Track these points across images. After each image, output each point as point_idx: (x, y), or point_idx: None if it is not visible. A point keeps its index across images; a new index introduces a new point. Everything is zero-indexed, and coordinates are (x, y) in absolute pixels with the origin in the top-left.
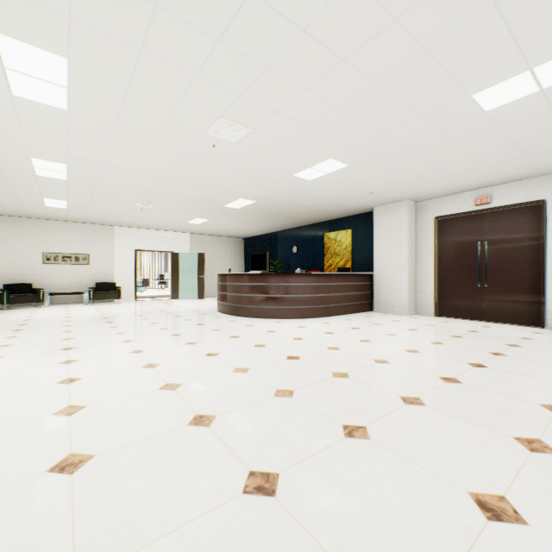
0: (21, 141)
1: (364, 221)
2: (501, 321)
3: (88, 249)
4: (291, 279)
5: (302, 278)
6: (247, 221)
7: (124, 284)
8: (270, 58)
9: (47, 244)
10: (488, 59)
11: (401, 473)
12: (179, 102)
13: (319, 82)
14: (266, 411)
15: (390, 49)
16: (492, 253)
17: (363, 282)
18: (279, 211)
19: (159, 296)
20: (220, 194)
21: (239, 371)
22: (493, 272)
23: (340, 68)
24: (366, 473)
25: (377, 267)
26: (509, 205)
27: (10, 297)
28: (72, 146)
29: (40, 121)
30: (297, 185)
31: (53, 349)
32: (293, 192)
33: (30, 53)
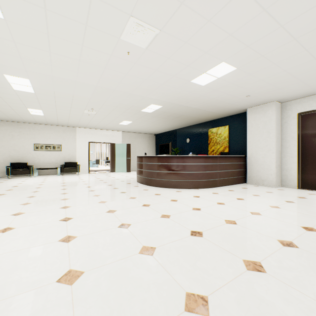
0: None
1: (238, 119)
2: None
3: (60, 141)
4: (187, 160)
5: (195, 159)
6: (156, 122)
7: (82, 163)
8: None
9: (36, 138)
10: None
11: None
12: None
13: None
14: None
15: None
16: None
17: (239, 162)
18: (178, 114)
19: (104, 170)
20: (137, 101)
21: (145, 252)
22: None
23: None
24: None
25: (249, 152)
26: None
27: (13, 170)
28: (24, 60)
29: None
30: (193, 91)
31: (7, 214)
32: (189, 97)
33: None
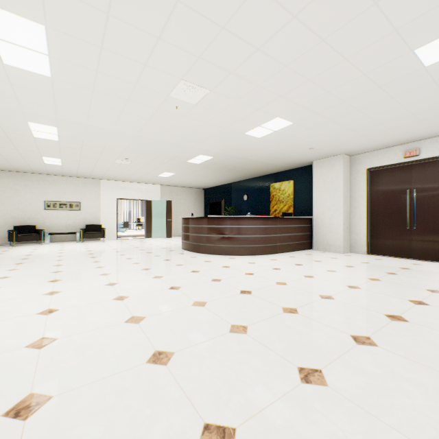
0: (17, 107)
1: (304, 173)
2: (429, 259)
3: (79, 198)
4: (242, 222)
5: (252, 221)
6: (206, 174)
7: (108, 226)
8: (225, 17)
9: (47, 194)
10: (436, 9)
11: (368, 433)
12: (145, 66)
13: (270, 41)
14: (221, 349)
15: (340, 3)
16: (420, 199)
17: (304, 224)
18: (233, 166)
19: (136, 235)
20: (183, 151)
21: (197, 304)
22: (421, 216)
23: (290, 25)
24: (329, 433)
25: (316, 212)
26: (436, 157)
27: (18, 236)
28: (59, 110)
29: (30, 88)
30: (248, 142)
31: (43, 281)
32: (244, 149)
33: (12, 21)
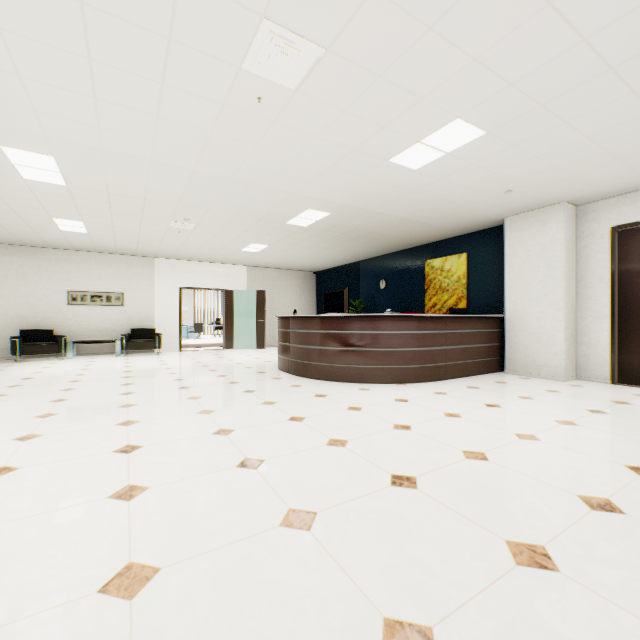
0: None
1: (487, 240)
2: None
3: (122, 287)
4: (382, 325)
5: (399, 323)
6: (318, 246)
7: (166, 330)
8: None
9: (72, 281)
10: None
11: None
12: None
13: None
14: None
15: None
16: None
17: (488, 329)
18: (363, 230)
19: (211, 344)
20: (279, 202)
21: (294, 523)
22: None
23: None
24: None
25: (510, 307)
26: None
27: (24, 346)
28: (43, 116)
29: None
30: (394, 181)
31: (4, 438)
32: (386, 195)
33: None
